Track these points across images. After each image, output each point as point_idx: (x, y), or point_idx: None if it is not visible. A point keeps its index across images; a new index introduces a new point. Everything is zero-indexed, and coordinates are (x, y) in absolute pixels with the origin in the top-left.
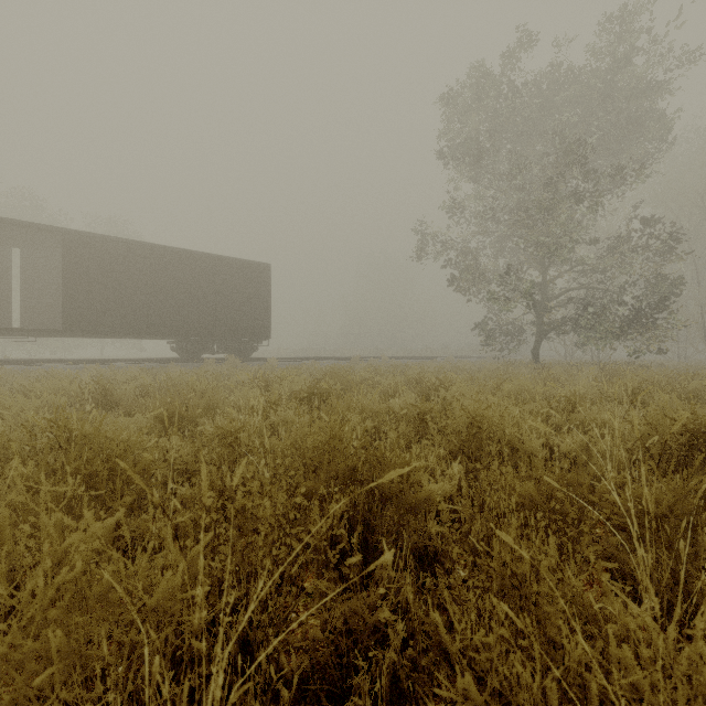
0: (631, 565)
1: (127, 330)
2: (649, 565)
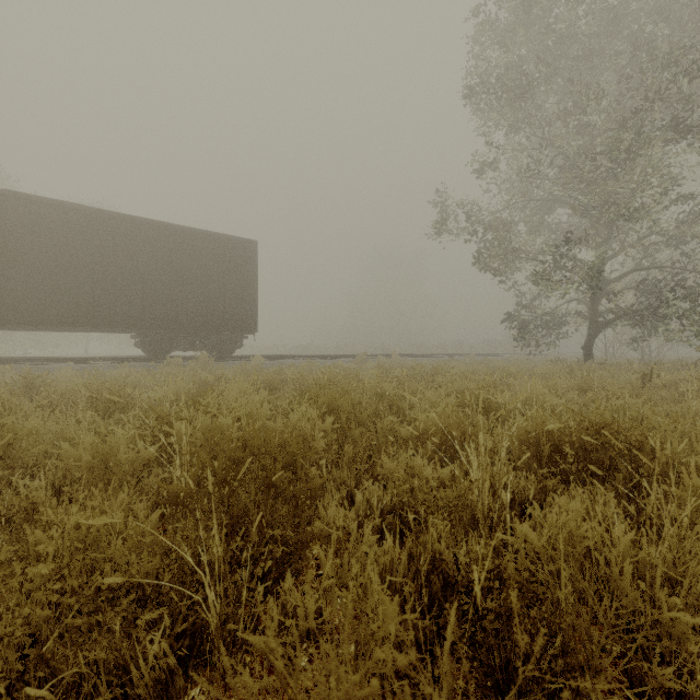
0: None
1: (64, 320)
2: None
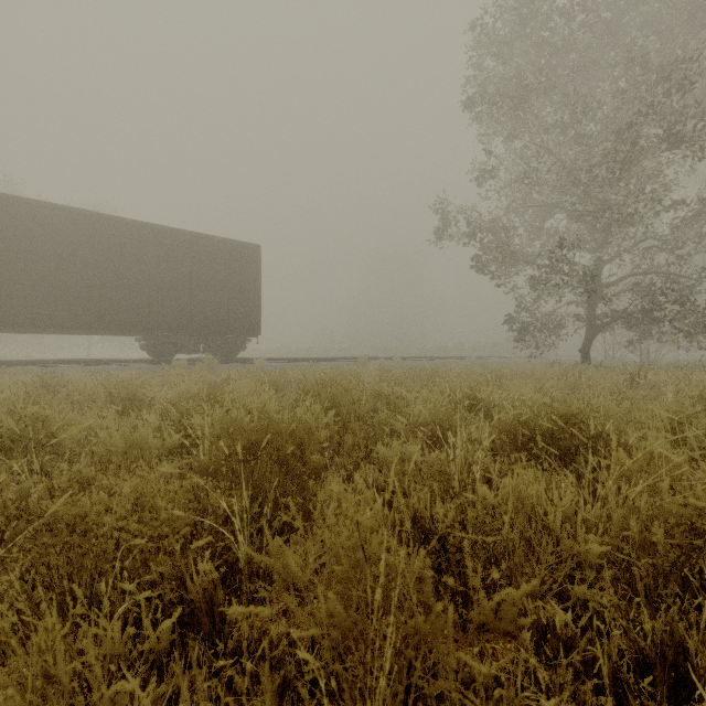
0: None
1: (72, 323)
2: None
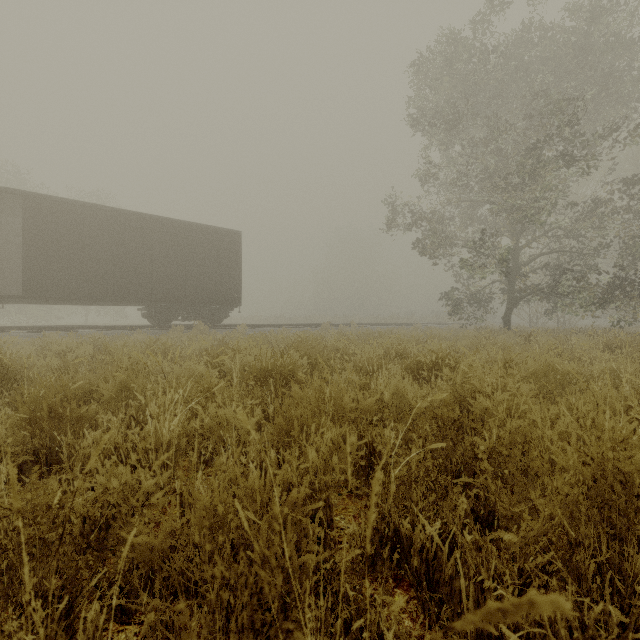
0: None
1: (92, 296)
2: None
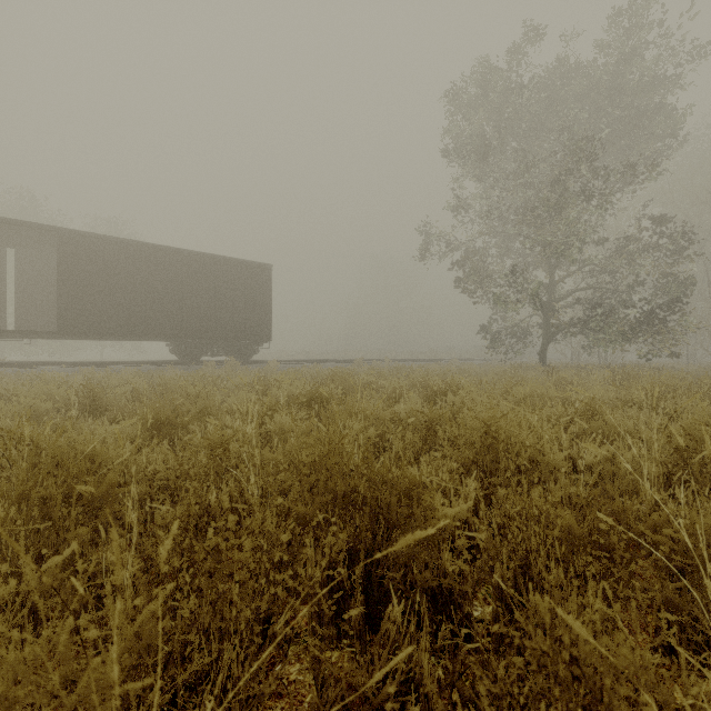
0: (704, 622)
1: (124, 332)
2: None
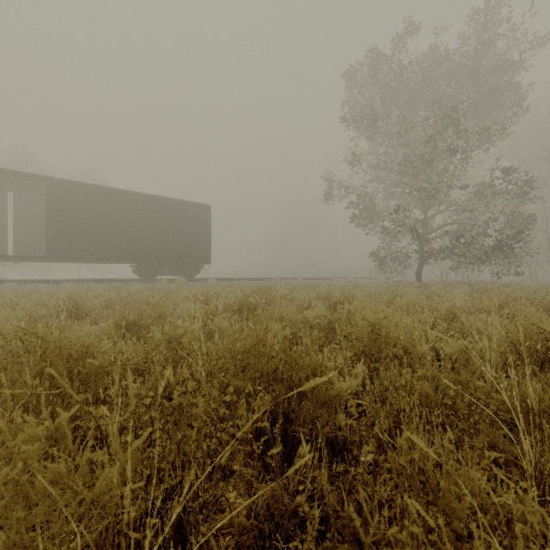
0: (518, 456)
1: (97, 256)
2: (533, 456)
